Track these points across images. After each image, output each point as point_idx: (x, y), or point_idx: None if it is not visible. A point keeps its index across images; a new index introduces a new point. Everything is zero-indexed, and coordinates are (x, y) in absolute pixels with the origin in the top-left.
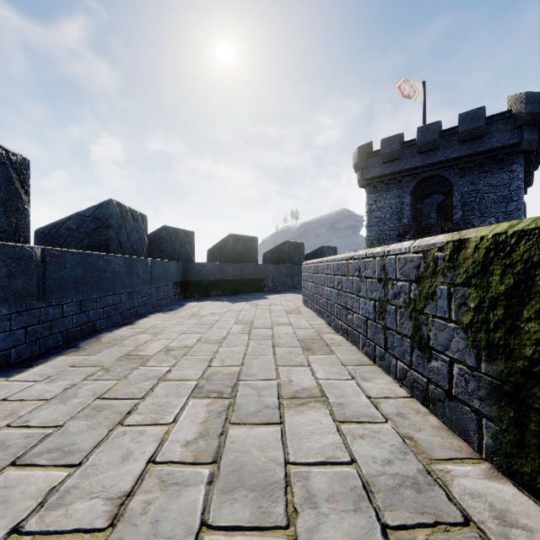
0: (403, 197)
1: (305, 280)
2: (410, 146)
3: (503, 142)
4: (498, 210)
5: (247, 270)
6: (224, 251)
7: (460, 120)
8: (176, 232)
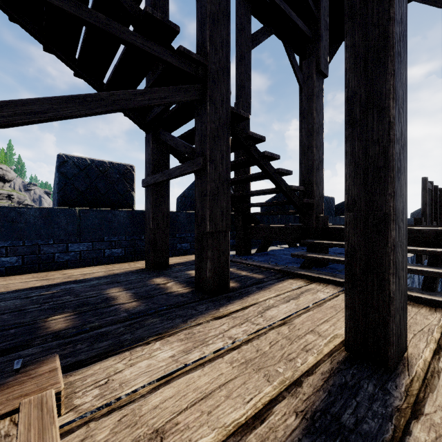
0: None
1: None
2: None
3: None
4: None
5: None
6: (418, 213)
7: None
8: None
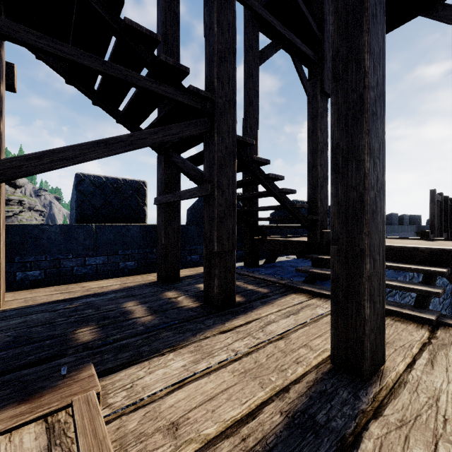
0: None
1: None
2: None
3: None
4: None
5: None
6: None
7: None
8: (414, 216)
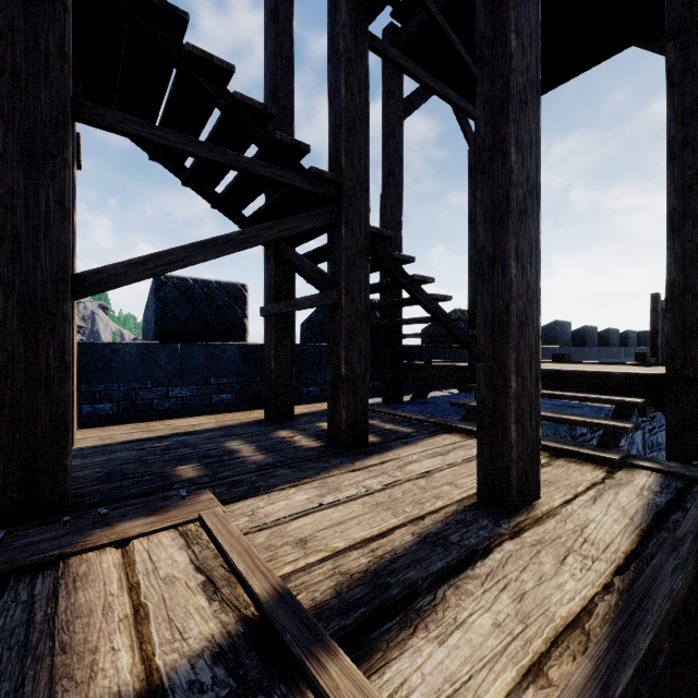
0: None
1: None
2: None
3: None
4: None
5: None
6: None
7: None
8: (646, 333)
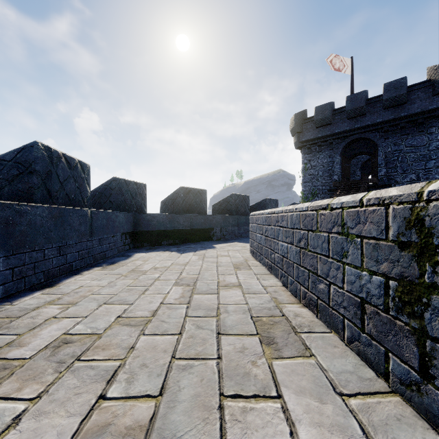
0: (334, 156)
1: (252, 231)
2: (340, 112)
3: (423, 107)
4: (418, 167)
5: (197, 220)
6: (175, 202)
7: (384, 89)
8: (127, 184)
